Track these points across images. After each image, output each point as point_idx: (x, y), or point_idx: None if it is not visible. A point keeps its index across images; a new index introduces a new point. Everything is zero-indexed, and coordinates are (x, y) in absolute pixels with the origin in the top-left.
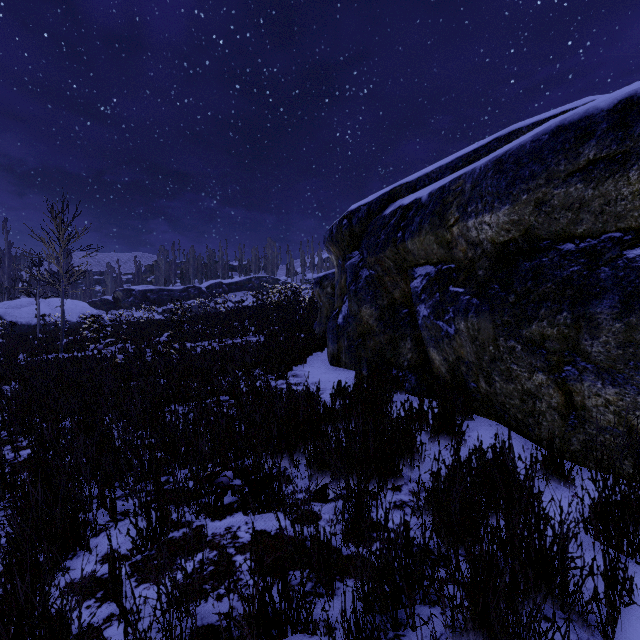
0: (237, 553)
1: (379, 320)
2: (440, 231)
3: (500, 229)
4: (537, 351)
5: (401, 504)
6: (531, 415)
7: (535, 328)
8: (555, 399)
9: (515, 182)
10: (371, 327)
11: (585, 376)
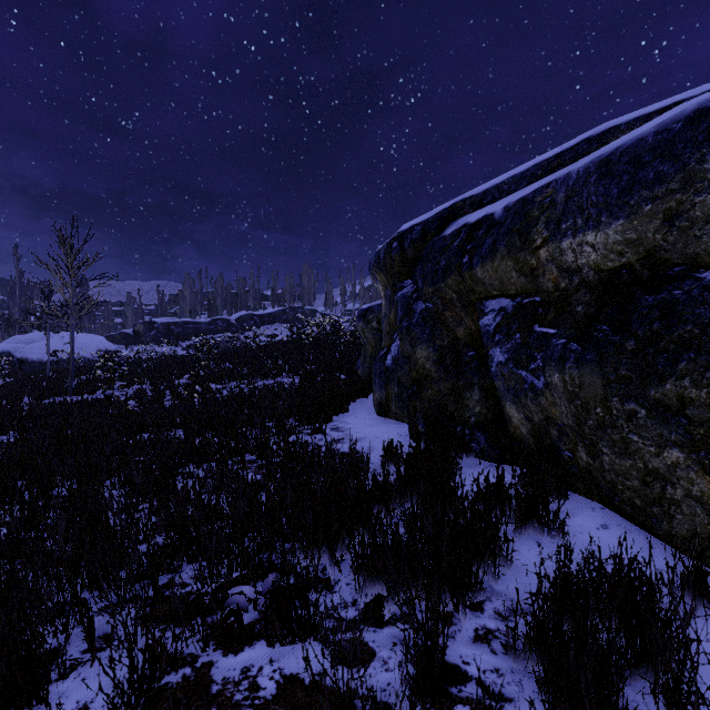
0: None
1: (438, 364)
2: (522, 255)
3: (609, 251)
4: (672, 419)
5: (486, 634)
6: (657, 503)
7: (670, 388)
8: (698, 486)
9: (633, 188)
10: (428, 372)
11: None
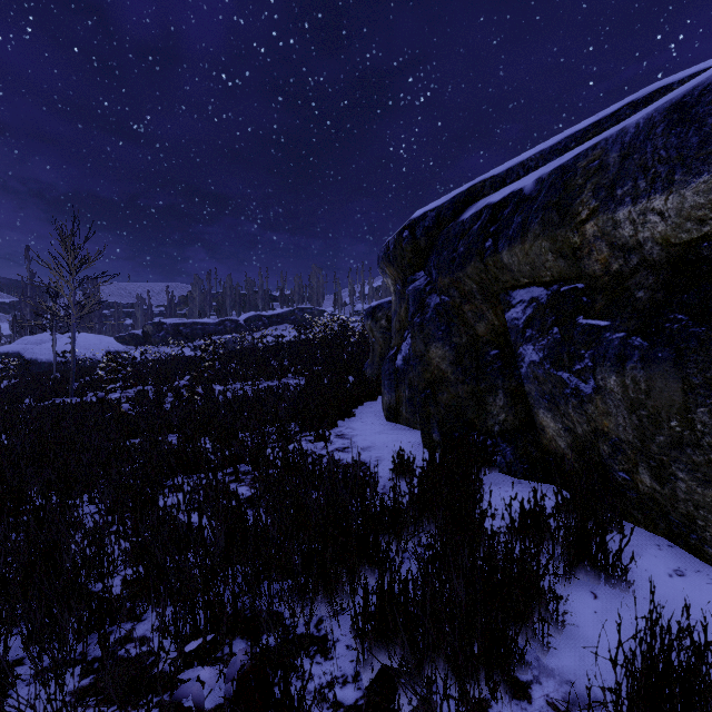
0: None
1: (455, 364)
2: (561, 232)
3: (684, 219)
4: None
5: None
6: None
7: None
8: None
9: None
10: (444, 374)
11: None
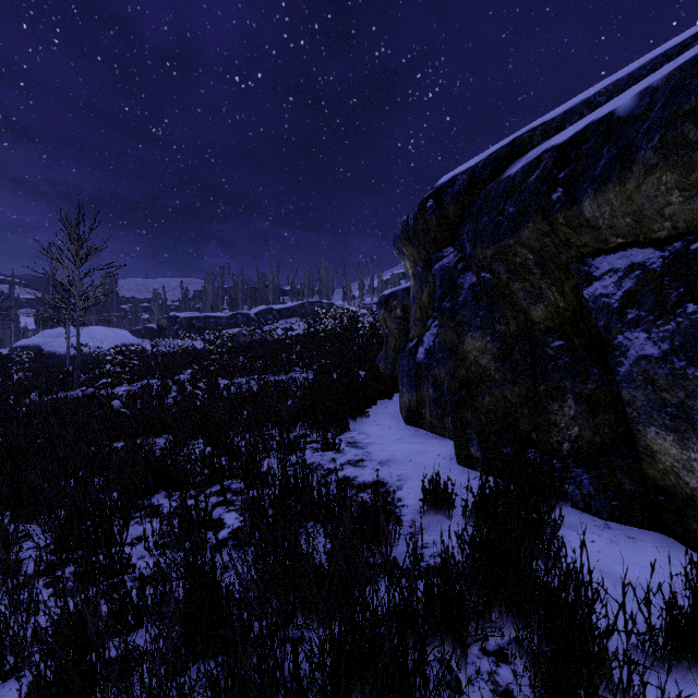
0: None
1: (501, 359)
2: None
3: None
4: None
5: None
6: None
7: None
8: None
9: None
10: (485, 371)
11: None
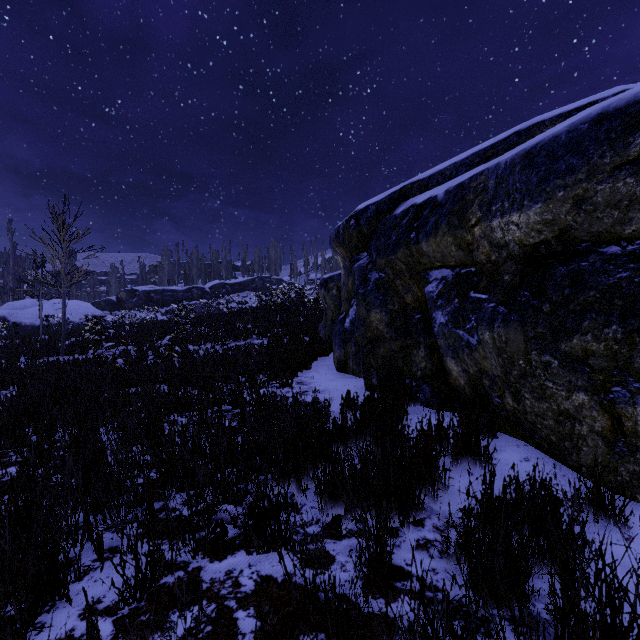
0: (239, 607)
1: (390, 326)
2: (459, 232)
3: (530, 230)
4: (578, 368)
5: (425, 543)
6: (568, 438)
7: (577, 342)
8: (599, 423)
9: (549, 177)
10: (381, 333)
11: (639, 399)
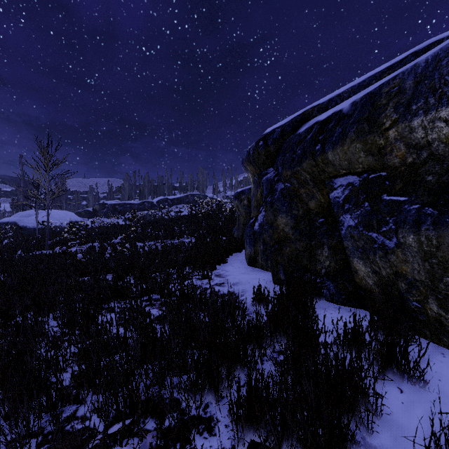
0: None
1: (295, 228)
2: (370, 137)
3: None
4: None
5: None
6: None
7: None
8: None
9: None
10: (287, 235)
11: None
